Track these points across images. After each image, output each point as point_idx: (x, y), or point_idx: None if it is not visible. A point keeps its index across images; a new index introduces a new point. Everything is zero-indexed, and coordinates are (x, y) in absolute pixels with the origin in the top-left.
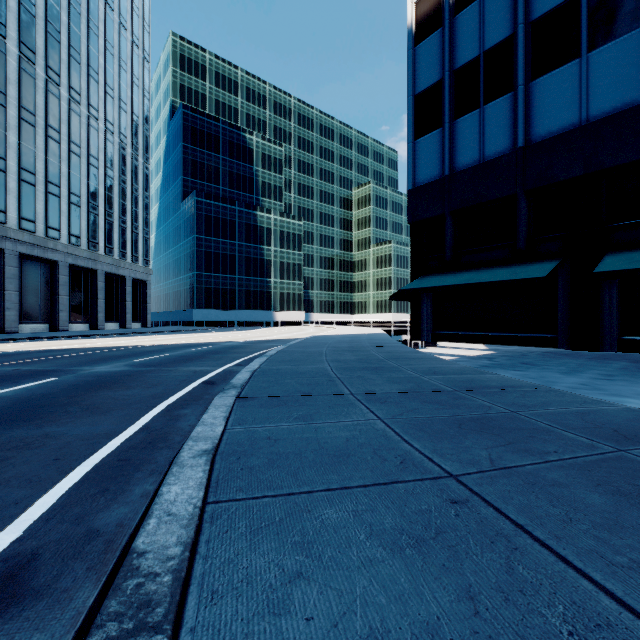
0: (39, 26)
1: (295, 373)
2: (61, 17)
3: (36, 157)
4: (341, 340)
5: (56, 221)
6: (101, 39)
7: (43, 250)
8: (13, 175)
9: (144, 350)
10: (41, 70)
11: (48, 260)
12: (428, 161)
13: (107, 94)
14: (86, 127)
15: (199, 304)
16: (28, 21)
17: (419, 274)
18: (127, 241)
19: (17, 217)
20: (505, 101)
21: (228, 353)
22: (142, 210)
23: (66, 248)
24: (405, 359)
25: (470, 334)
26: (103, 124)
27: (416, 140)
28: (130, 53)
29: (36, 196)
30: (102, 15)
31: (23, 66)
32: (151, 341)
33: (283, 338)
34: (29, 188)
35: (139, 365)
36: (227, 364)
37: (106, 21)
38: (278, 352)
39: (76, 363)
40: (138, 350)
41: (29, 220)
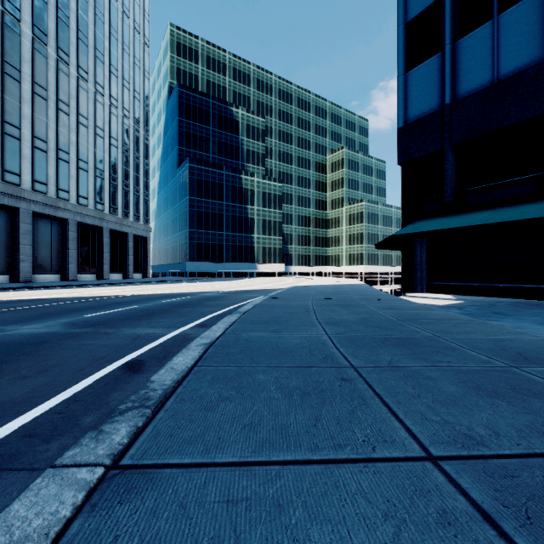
0: (51, 12)
1: (275, 351)
2: (70, 5)
3: (48, 127)
4: (324, 291)
5: (66, 184)
6: (106, 25)
7: (54, 209)
8: (27, 143)
9: (115, 301)
10: (52, 51)
11: (59, 218)
12: (423, 92)
13: (112, 73)
14: (93, 102)
15: (191, 257)
16: (41, 7)
17: (412, 219)
18: (129, 202)
19: (31, 180)
20: (530, 2)
21: (199, 306)
22: (143, 175)
23: (75, 208)
24: (428, 321)
25: (477, 285)
26: (108, 100)
27: (408, 72)
28: (132, 38)
29: (48, 162)
30: (107, 4)
31: (36, 46)
32: (135, 291)
33: (264, 288)
34: (41, 154)
35: (80, 323)
36: (188, 323)
37: (111, 9)
38: (255, 306)
39: (14, 319)
40: (109, 301)
41: (41, 183)
